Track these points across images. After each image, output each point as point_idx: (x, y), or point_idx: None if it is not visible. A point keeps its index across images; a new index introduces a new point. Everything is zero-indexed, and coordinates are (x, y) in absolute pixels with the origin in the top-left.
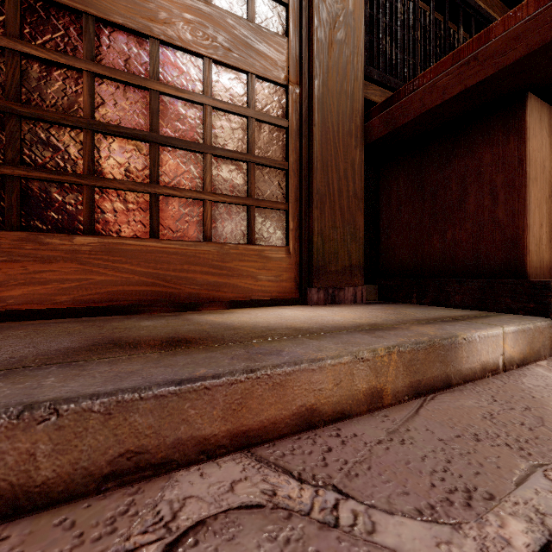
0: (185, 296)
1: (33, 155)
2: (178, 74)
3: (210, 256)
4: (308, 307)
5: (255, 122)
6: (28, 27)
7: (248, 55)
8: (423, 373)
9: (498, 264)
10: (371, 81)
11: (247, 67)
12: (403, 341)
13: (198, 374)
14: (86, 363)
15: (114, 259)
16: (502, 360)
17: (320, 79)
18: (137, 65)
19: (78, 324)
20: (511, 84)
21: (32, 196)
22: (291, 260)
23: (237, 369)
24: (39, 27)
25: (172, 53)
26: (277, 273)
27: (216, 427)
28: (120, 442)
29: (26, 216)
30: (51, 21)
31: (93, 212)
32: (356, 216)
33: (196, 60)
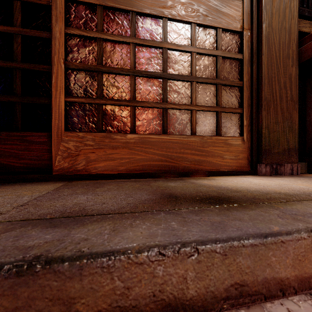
0: (182, 168)
1: (107, 92)
2: (177, 36)
3: (195, 144)
4: (261, 177)
5: (221, 59)
6: (106, 25)
7: (218, 17)
8: None
9: None
10: (302, 18)
11: (217, 24)
12: None
13: (275, 230)
14: (178, 212)
15: (145, 146)
16: None
17: (267, 23)
18: (156, 35)
19: (135, 183)
20: None
21: (107, 114)
22: (245, 145)
23: (301, 228)
24: (110, 24)
25: (174, 25)
26: (236, 154)
27: (288, 272)
28: (231, 276)
29: (105, 124)
30: (115, 19)
31: (135, 120)
32: (292, 113)
33: (186, 26)
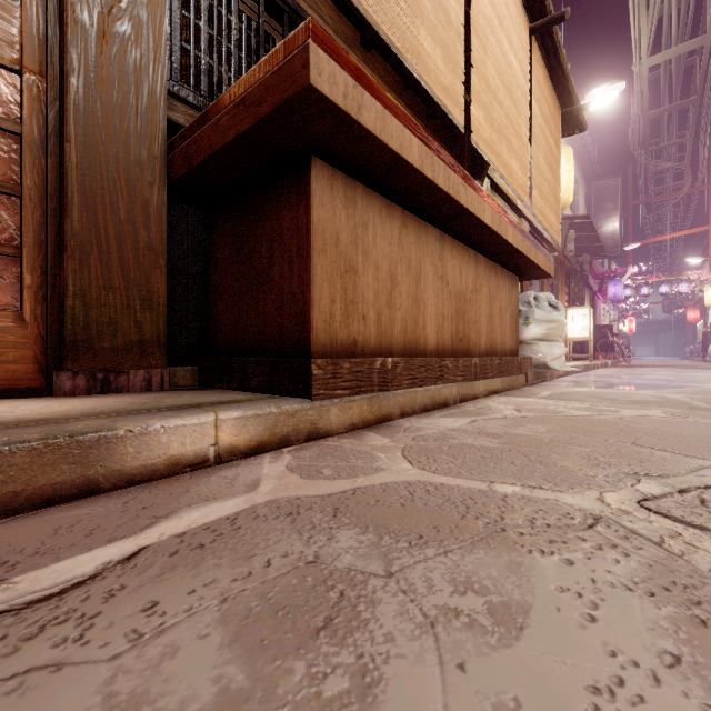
0: None
1: None
2: None
3: None
4: (41, 399)
5: None
6: None
7: None
8: (28, 481)
9: (294, 341)
10: (185, 103)
11: None
12: None
13: None
14: None
15: None
16: (214, 451)
17: (80, 78)
18: None
19: None
20: (286, 141)
21: None
22: (28, 331)
23: None
24: None
25: None
26: None
27: None
28: None
29: None
30: None
31: None
32: (153, 275)
33: None
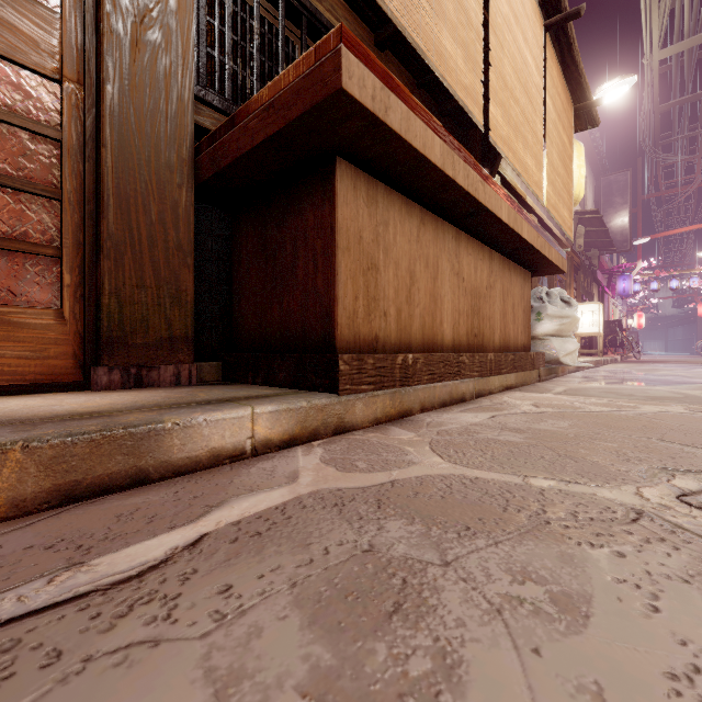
0: None
1: None
2: None
3: None
4: (81, 393)
5: None
6: None
7: None
8: (87, 470)
9: (319, 337)
10: (211, 106)
11: None
12: (41, 434)
13: None
14: None
15: None
16: (251, 443)
17: (115, 85)
18: None
19: None
20: (313, 143)
21: None
22: (68, 328)
23: None
24: None
25: None
26: (37, 347)
27: None
28: None
29: None
30: None
31: None
32: (181, 273)
33: None
